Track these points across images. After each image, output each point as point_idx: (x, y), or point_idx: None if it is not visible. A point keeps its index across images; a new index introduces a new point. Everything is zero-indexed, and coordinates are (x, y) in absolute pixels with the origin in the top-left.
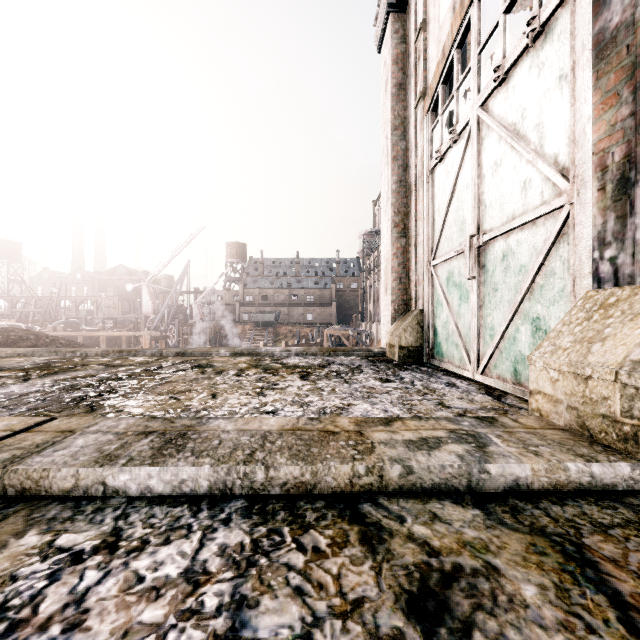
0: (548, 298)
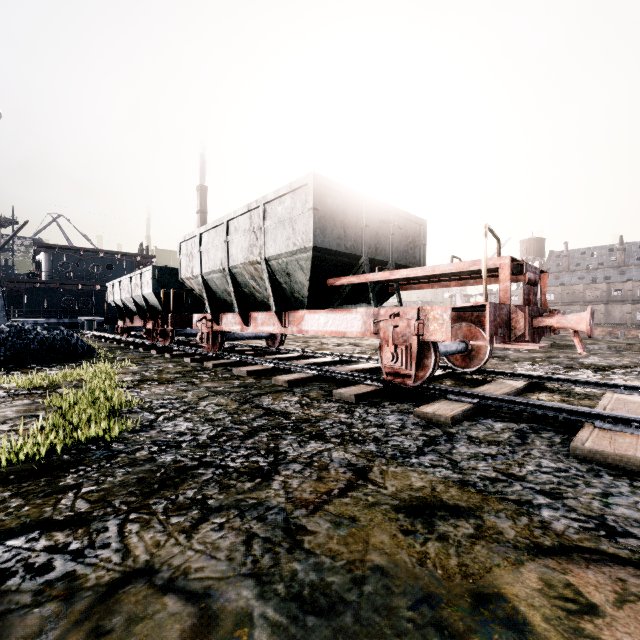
0: None
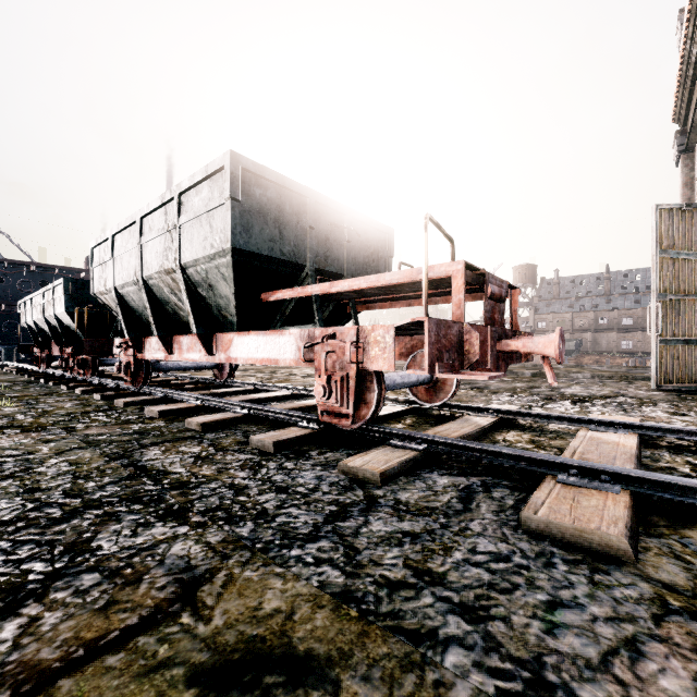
0: None
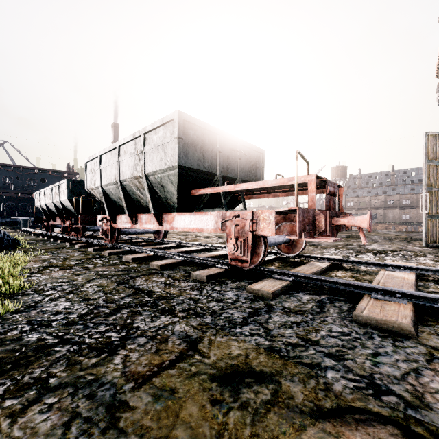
0: None
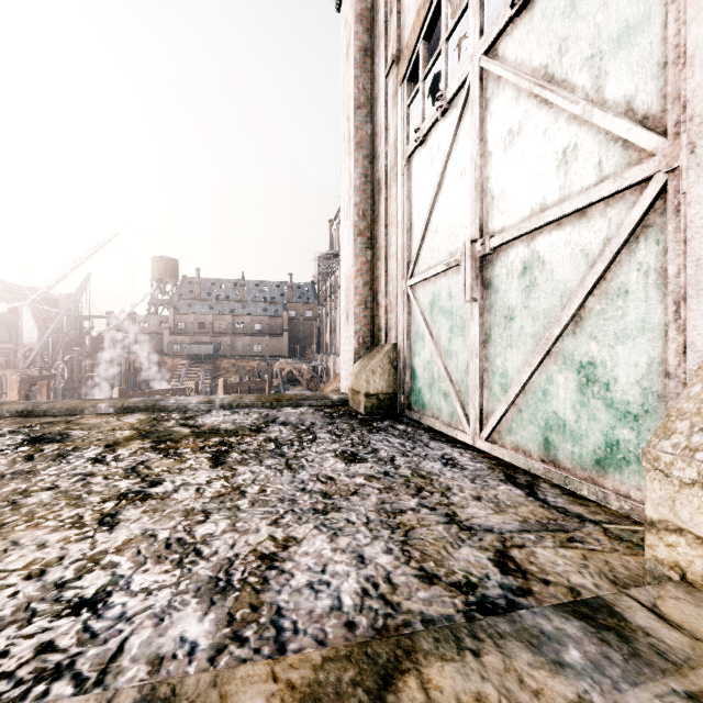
0: (613, 332)
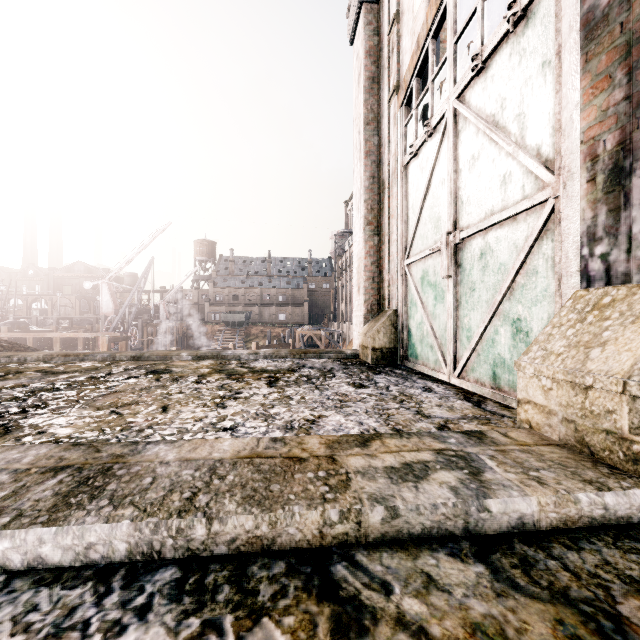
0: (530, 298)
